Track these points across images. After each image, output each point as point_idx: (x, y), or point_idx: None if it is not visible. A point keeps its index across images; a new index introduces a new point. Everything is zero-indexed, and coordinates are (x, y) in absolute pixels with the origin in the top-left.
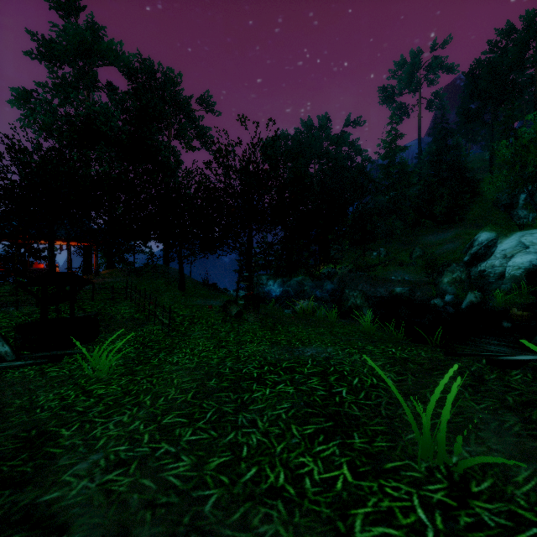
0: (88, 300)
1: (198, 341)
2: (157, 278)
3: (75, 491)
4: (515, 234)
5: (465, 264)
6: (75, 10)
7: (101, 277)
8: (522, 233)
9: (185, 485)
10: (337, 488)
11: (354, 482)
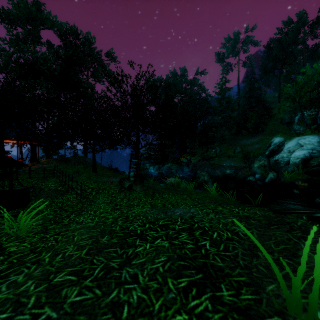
0: (26, 178)
1: (100, 205)
2: (78, 165)
3: None
4: (295, 138)
5: (266, 156)
6: None
7: (41, 164)
8: (299, 138)
9: None
10: None
11: None
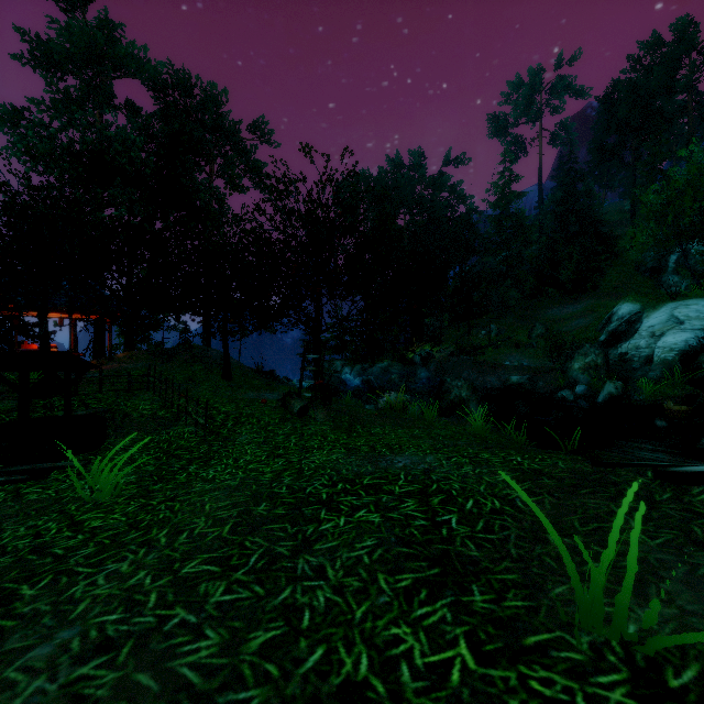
0: (94, 392)
1: (245, 448)
2: (193, 364)
3: (20, 699)
4: (666, 306)
5: (601, 345)
6: (81, 0)
7: (117, 362)
8: (675, 304)
9: (208, 682)
10: (453, 682)
11: (479, 671)
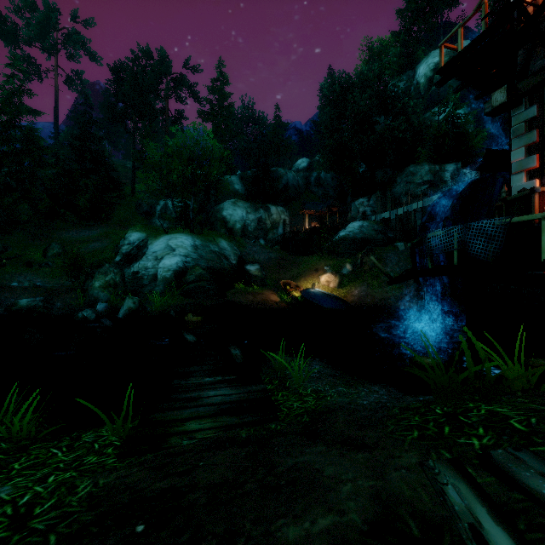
0: None
1: None
2: None
3: None
4: (164, 236)
5: (117, 265)
6: None
7: None
8: (169, 236)
9: None
10: None
11: None
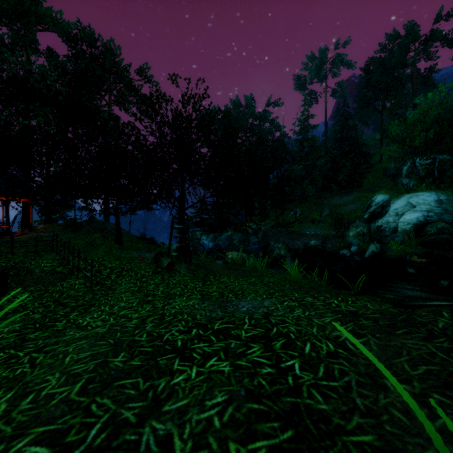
0: (7, 254)
1: (122, 296)
2: (94, 233)
3: None
4: (404, 196)
5: (365, 221)
6: None
7: (36, 231)
8: (410, 195)
9: None
10: None
11: None
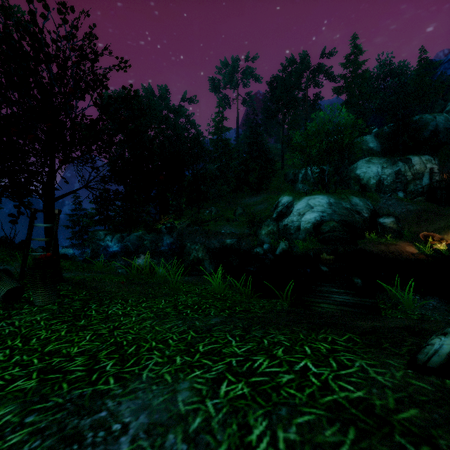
0: None
1: None
2: None
3: None
4: (305, 198)
5: (274, 220)
6: None
7: None
8: (309, 198)
9: None
10: None
11: None
